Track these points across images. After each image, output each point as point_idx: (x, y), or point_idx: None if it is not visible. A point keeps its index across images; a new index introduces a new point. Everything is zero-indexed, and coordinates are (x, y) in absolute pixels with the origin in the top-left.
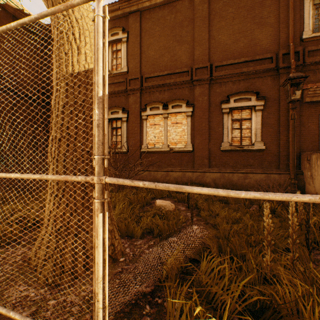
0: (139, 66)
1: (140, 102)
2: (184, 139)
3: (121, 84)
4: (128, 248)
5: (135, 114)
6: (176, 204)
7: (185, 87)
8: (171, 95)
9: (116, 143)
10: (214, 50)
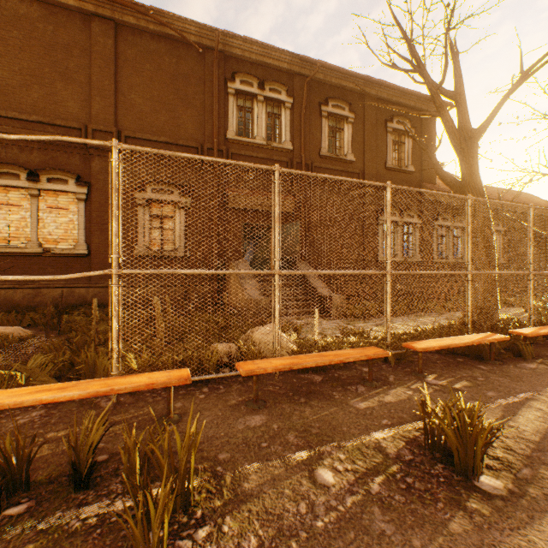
0: None
1: None
2: (73, 236)
3: None
4: None
5: None
6: (40, 333)
7: (76, 153)
8: (48, 160)
9: None
10: (125, 113)
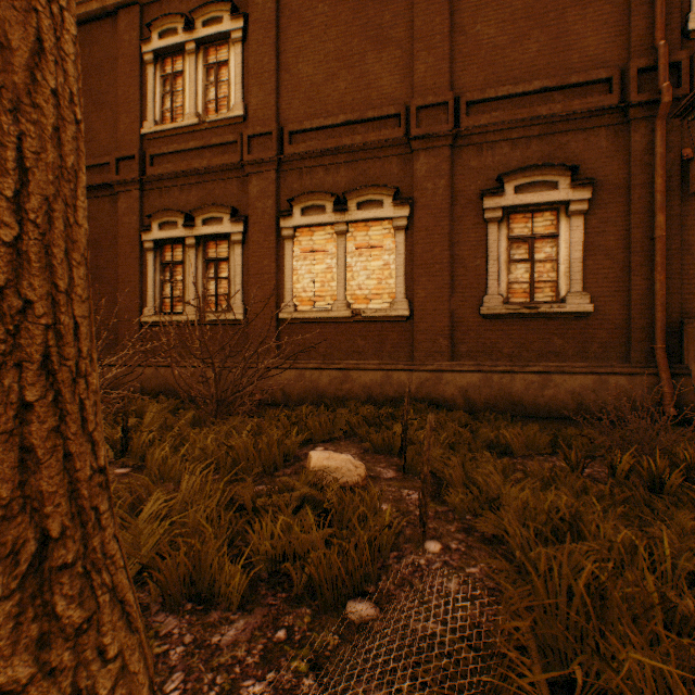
0: (274, 102)
1: (277, 195)
2: (388, 288)
3: (228, 148)
4: (178, 674)
5: (265, 224)
6: (368, 460)
7: (391, 155)
8: (356, 177)
9: (215, 298)
10: (465, 62)
